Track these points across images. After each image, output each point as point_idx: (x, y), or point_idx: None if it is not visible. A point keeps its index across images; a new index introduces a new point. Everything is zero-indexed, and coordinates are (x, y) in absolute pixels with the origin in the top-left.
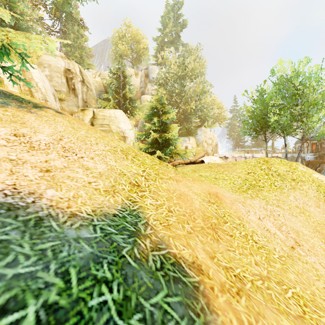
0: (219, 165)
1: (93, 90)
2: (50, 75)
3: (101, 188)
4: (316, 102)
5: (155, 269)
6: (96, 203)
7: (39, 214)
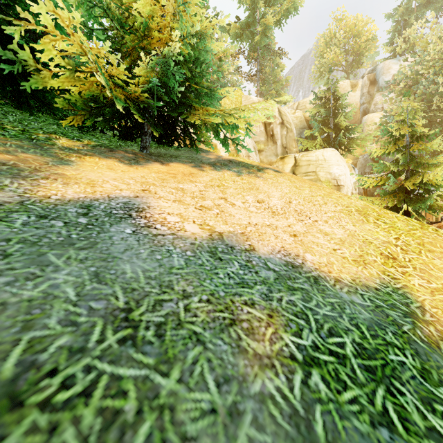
0: None
1: (293, 130)
2: None
3: (348, 256)
4: None
5: None
6: (351, 273)
7: (312, 274)
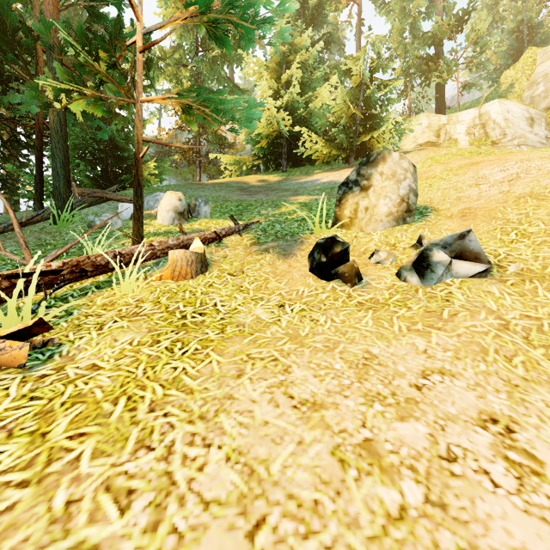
0: None
1: None
2: (545, 90)
3: None
4: None
5: None
6: None
7: None
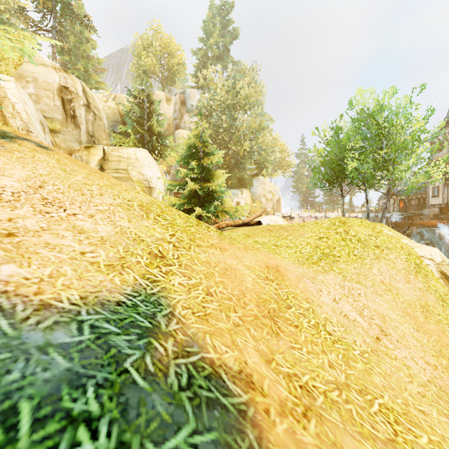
0: (281, 228)
1: (103, 119)
2: (36, 95)
3: (101, 261)
4: (405, 146)
5: (178, 388)
6: (90, 286)
7: None
